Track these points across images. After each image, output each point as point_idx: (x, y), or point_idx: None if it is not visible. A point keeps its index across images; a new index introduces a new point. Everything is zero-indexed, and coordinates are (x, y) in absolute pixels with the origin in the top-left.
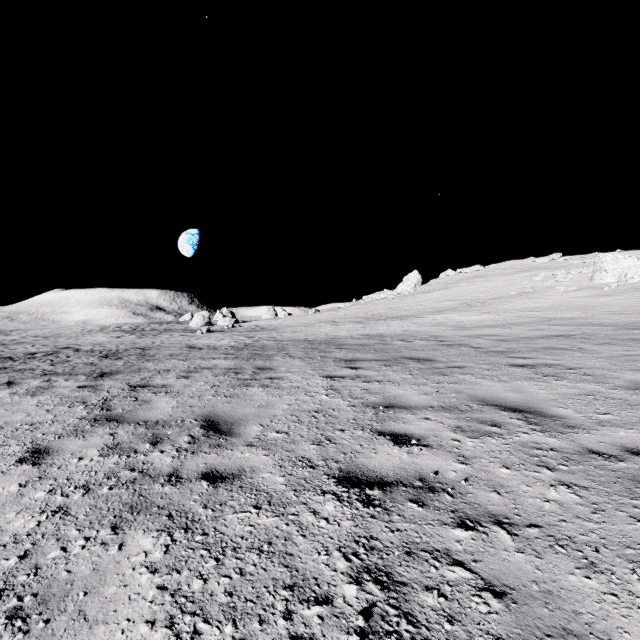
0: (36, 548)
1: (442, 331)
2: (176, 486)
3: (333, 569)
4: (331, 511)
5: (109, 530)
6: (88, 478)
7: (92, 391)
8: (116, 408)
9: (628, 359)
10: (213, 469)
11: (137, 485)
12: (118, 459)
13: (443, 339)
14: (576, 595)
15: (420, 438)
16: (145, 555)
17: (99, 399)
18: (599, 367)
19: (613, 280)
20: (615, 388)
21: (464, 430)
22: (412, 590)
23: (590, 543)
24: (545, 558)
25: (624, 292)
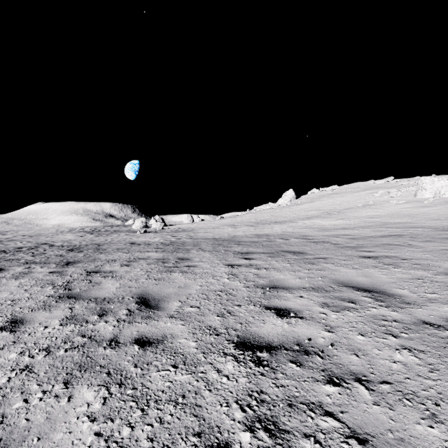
0: (5, 400)
1: (310, 232)
2: (115, 349)
3: (232, 419)
4: (231, 370)
5: (62, 385)
6: (50, 342)
7: (59, 275)
8: (75, 288)
9: (445, 252)
10: (143, 336)
11: (86, 348)
12: (73, 327)
13: (311, 238)
14: (423, 442)
15: (297, 312)
16: (87, 406)
17: (63, 281)
18: (424, 258)
19: (430, 196)
20: (437, 274)
21: (329, 305)
22: (294, 437)
23: (430, 397)
24: (396, 410)
25: (438, 204)
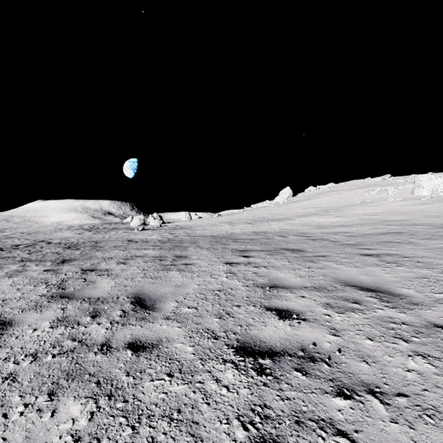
0: None
1: (308, 229)
2: (106, 355)
3: (233, 439)
4: (231, 379)
5: (46, 396)
6: (37, 347)
7: (54, 274)
8: (69, 287)
9: None
10: (137, 339)
11: (75, 353)
12: (64, 330)
13: (309, 235)
14: None
15: (299, 313)
16: (72, 422)
17: (58, 280)
18: (427, 256)
19: (428, 193)
20: (442, 272)
21: (332, 306)
22: None
23: None
24: (417, 429)
25: (436, 202)
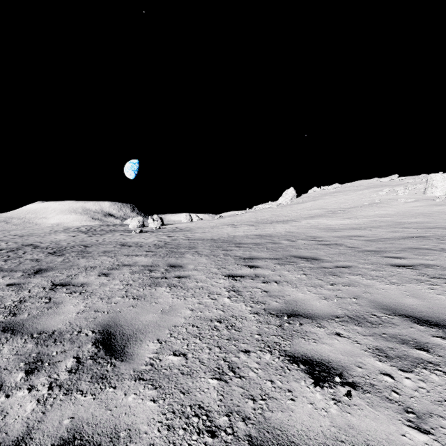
0: None
1: (317, 232)
2: None
3: None
4: None
5: None
6: None
7: (15, 290)
8: (23, 312)
9: None
10: (77, 432)
11: None
12: None
13: (320, 239)
14: None
15: (341, 369)
16: None
17: (15, 300)
18: None
19: (441, 194)
20: None
21: (388, 355)
22: None
23: None
24: None
25: None
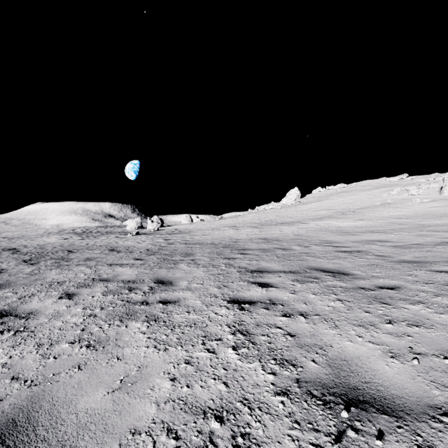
0: None
1: (331, 236)
2: None
3: None
4: None
5: None
6: None
7: None
8: None
9: None
10: None
11: None
12: None
13: (338, 244)
14: None
15: None
16: None
17: None
18: None
19: None
20: None
21: None
22: None
23: None
24: None
25: None
